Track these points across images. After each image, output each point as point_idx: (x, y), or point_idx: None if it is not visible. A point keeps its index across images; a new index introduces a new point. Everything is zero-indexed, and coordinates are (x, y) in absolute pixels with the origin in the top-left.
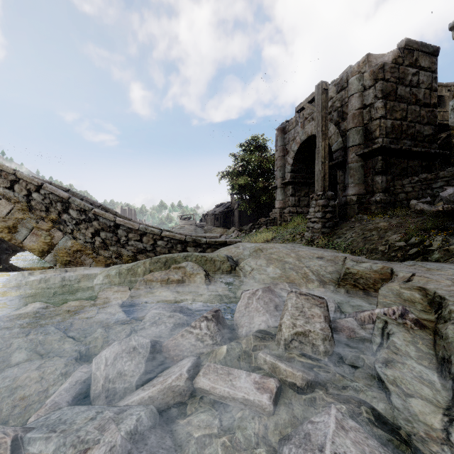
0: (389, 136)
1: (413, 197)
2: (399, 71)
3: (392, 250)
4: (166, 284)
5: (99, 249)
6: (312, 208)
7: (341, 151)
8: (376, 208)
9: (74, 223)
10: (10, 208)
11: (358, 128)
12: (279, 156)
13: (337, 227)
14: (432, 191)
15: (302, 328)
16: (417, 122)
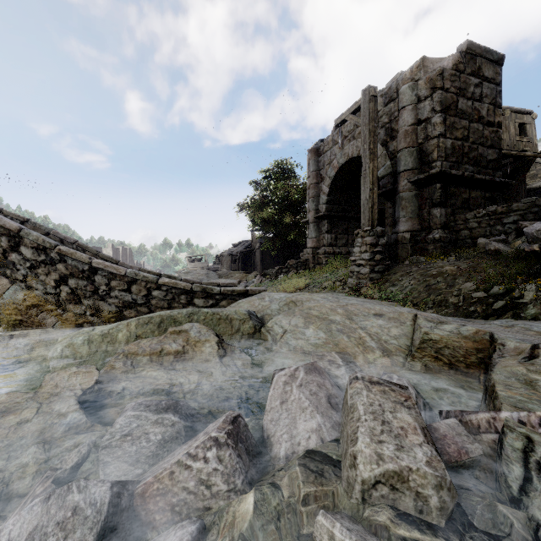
0: (449, 159)
1: (479, 235)
2: (460, 80)
3: (468, 302)
4: (158, 358)
5: (67, 303)
6: (357, 247)
7: (390, 177)
8: (434, 248)
9: (27, 267)
10: None
11: (411, 149)
12: (312, 183)
13: (388, 271)
14: (503, 227)
15: (395, 464)
16: (480, 144)
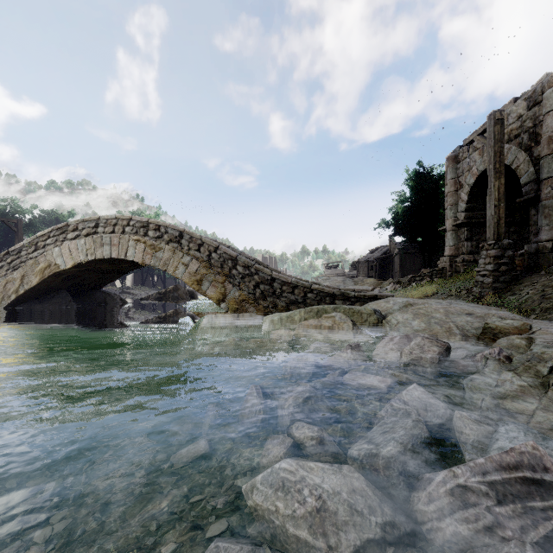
0: None
1: None
2: None
3: None
4: (319, 329)
5: (259, 299)
6: (482, 259)
7: (533, 184)
8: None
9: (240, 277)
10: (198, 266)
11: None
12: (450, 191)
13: (516, 282)
14: None
15: (416, 355)
16: None
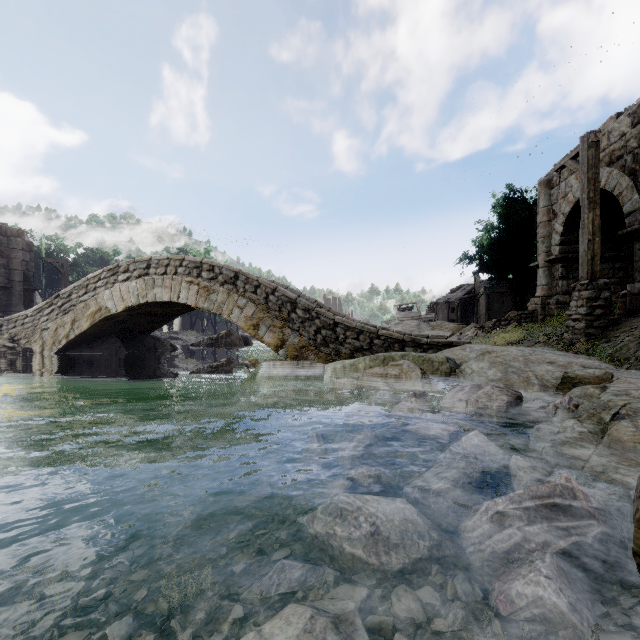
0: None
1: None
2: None
3: None
4: (385, 377)
5: (320, 346)
6: (573, 301)
7: (637, 214)
8: None
9: (300, 322)
10: (254, 309)
11: None
12: (542, 222)
13: (613, 327)
14: None
15: (482, 404)
16: None
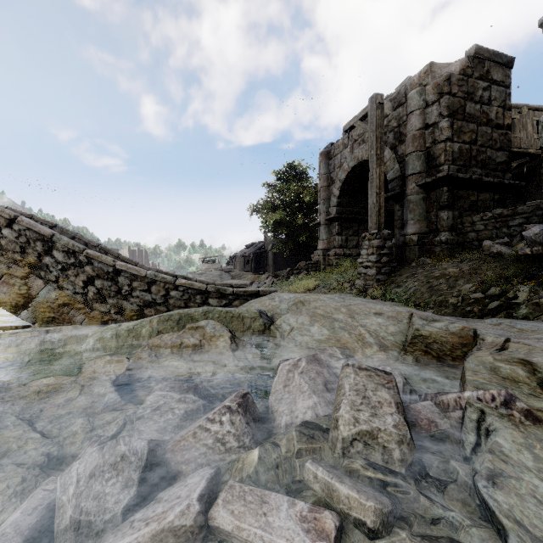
0: (457, 163)
1: (485, 237)
2: (468, 84)
3: (466, 303)
4: (178, 350)
5: (94, 302)
6: (364, 249)
7: (398, 180)
8: (441, 250)
9: (59, 269)
10: None
11: (419, 153)
12: (323, 186)
13: (395, 273)
14: (508, 229)
15: (368, 425)
16: (488, 146)
